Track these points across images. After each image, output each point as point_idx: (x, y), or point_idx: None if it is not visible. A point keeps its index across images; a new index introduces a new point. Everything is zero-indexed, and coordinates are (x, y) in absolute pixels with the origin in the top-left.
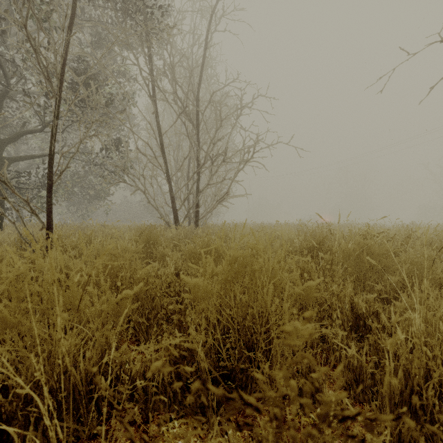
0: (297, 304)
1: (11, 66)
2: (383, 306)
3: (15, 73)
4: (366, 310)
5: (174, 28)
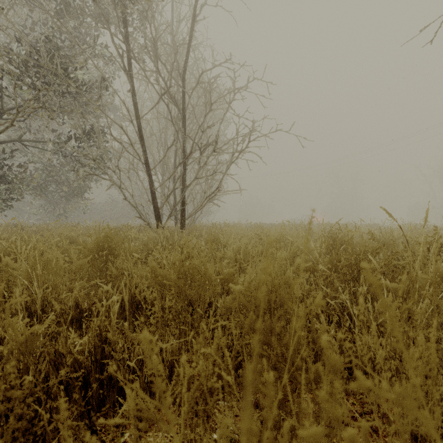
0: None
1: None
2: None
3: None
4: None
5: None
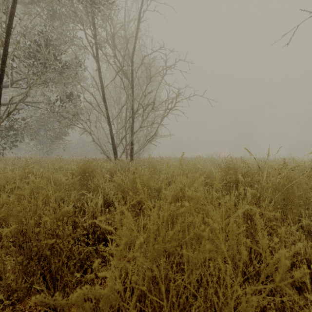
0: (266, 290)
1: None
2: None
3: None
4: None
5: (113, 4)
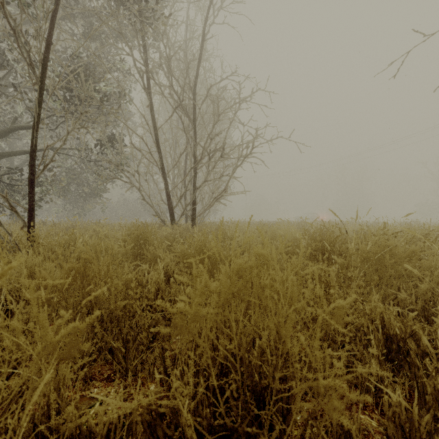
0: (321, 333)
1: (1, 58)
2: (418, 323)
3: (3, 63)
4: (400, 330)
5: (169, 18)
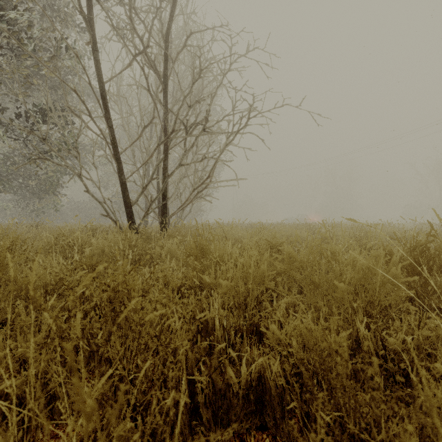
0: None
1: None
2: None
3: None
4: None
5: None
